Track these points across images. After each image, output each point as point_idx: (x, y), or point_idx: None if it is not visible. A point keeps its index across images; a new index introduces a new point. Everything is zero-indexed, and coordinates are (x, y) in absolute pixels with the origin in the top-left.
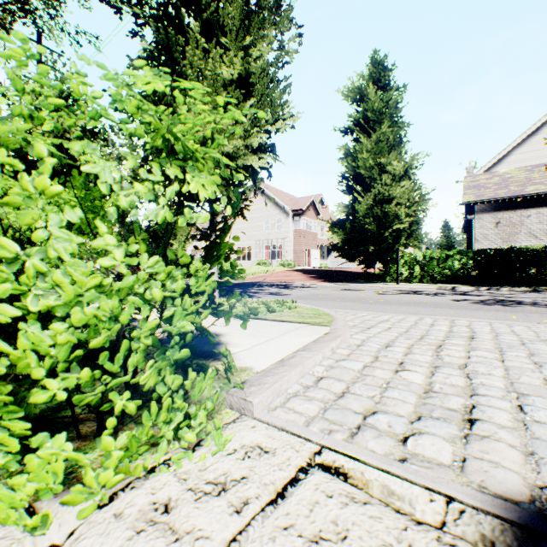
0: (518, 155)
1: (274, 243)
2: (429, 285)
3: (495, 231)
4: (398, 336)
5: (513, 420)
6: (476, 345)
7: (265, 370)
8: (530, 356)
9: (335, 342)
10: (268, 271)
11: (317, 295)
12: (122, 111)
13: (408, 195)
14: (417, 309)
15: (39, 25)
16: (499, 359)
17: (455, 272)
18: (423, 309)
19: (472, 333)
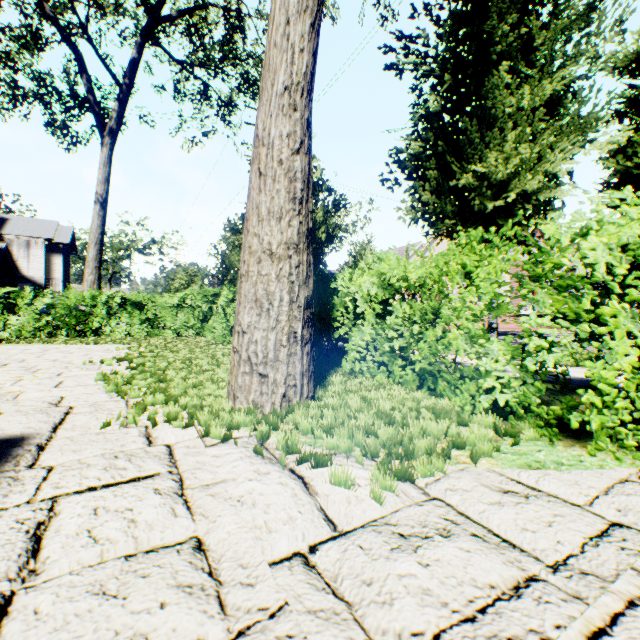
0: None
1: None
2: None
3: None
4: None
5: None
6: None
7: None
8: None
9: None
10: None
11: None
12: (403, 166)
13: None
14: None
15: (256, 94)
16: None
17: None
18: None
19: None
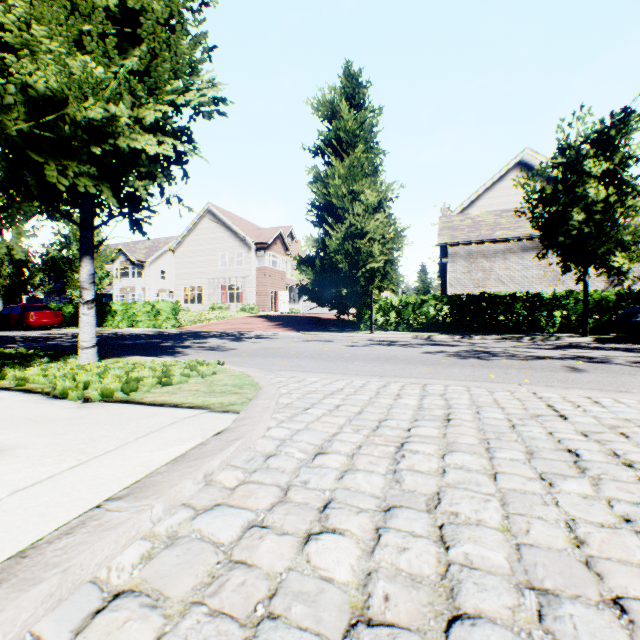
0: (487, 199)
1: (233, 282)
2: (405, 333)
3: (468, 275)
4: (345, 424)
5: None
6: (454, 437)
7: None
8: (531, 460)
9: (220, 456)
10: (225, 317)
11: (271, 349)
12: None
13: (383, 230)
14: (385, 368)
15: None
16: (489, 472)
17: (431, 319)
18: (393, 368)
19: (448, 409)
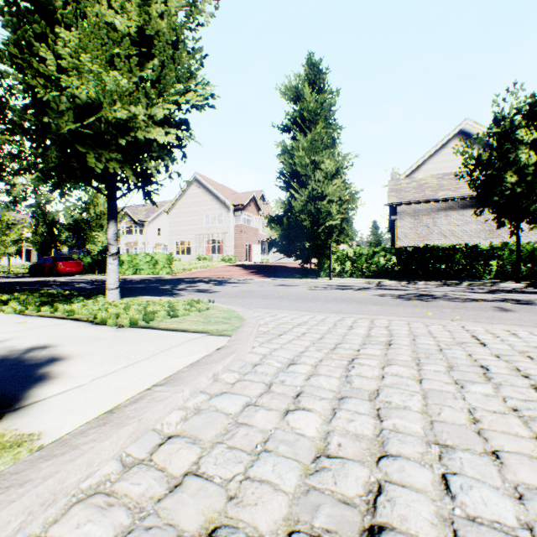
0: (431, 164)
1: (215, 237)
2: (358, 279)
3: (413, 230)
4: (309, 346)
5: (437, 523)
6: (393, 356)
7: (60, 440)
8: (450, 371)
9: (222, 363)
10: (208, 266)
11: (248, 291)
12: None
13: (340, 193)
14: (341, 307)
15: None
16: (417, 378)
17: (381, 267)
18: (347, 307)
19: (390, 337)
